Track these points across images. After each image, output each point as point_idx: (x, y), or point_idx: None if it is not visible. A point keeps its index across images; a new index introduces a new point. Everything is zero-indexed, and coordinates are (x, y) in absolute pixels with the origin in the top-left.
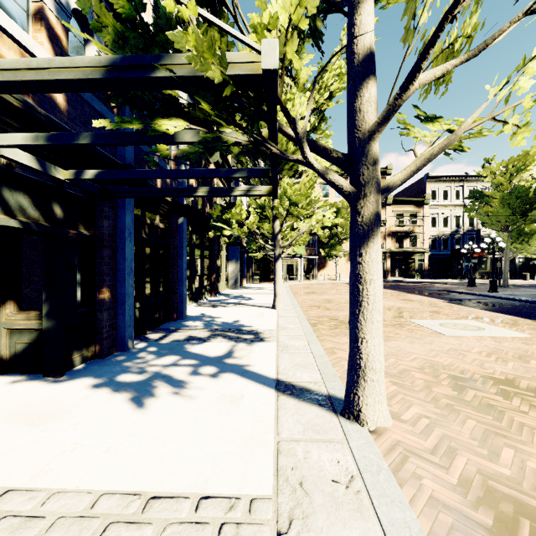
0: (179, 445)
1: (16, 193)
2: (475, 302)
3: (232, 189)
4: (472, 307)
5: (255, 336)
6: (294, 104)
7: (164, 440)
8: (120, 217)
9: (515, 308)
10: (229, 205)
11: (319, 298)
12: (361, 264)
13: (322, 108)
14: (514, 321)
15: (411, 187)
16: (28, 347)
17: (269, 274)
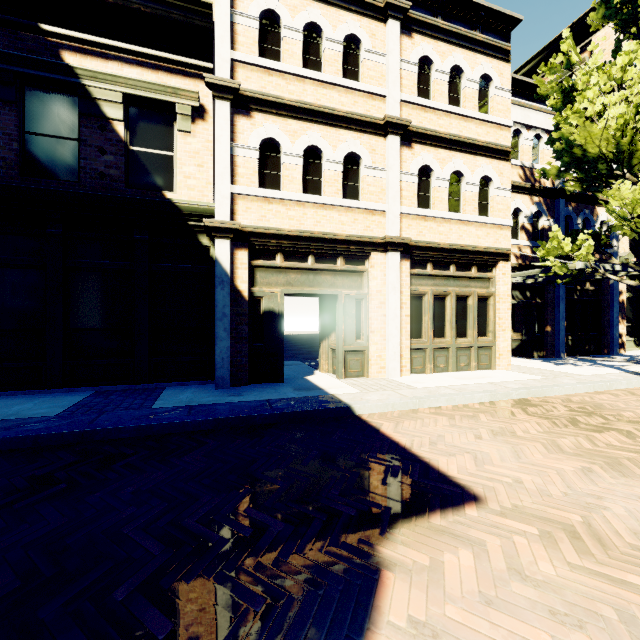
0: (565, 369)
1: (515, 291)
2: None
3: (617, 273)
4: None
5: None
6: None
7: (560, 368)
8: (556, 291)
9: None
10: None
11: None
12: None
13: None
14: None
15: None
16: (517, 347)
17: None
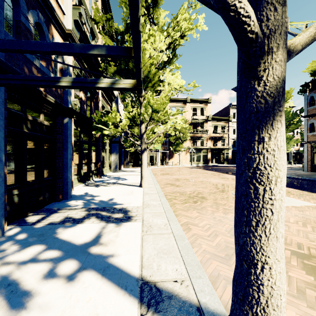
0: None
1: None
2: None
3: (97, 81)
4: None
5: (124, 214)
6: (155, 39)
7: None
8: None
9: (290, 183)
10: (108, 113)
11: (171, 178)
12: (261, 153)
13: (175, 43)
14: (297, 192)
15: (222, 111)
16: None
17: (138, 162)
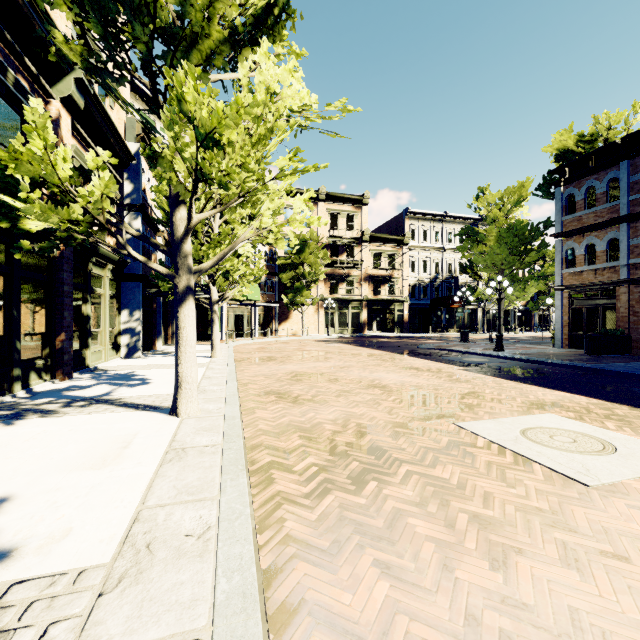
0: None
1: None
2: (498, 369)
3: None
4: (509, 379)
5: None
6: None
7: None
8: None
9: (559, 378)
10: None
11: (280, 371)
12: None
13: None
14: (607, 409)
15: (389, 223)
16: None
17: (206, 329)
